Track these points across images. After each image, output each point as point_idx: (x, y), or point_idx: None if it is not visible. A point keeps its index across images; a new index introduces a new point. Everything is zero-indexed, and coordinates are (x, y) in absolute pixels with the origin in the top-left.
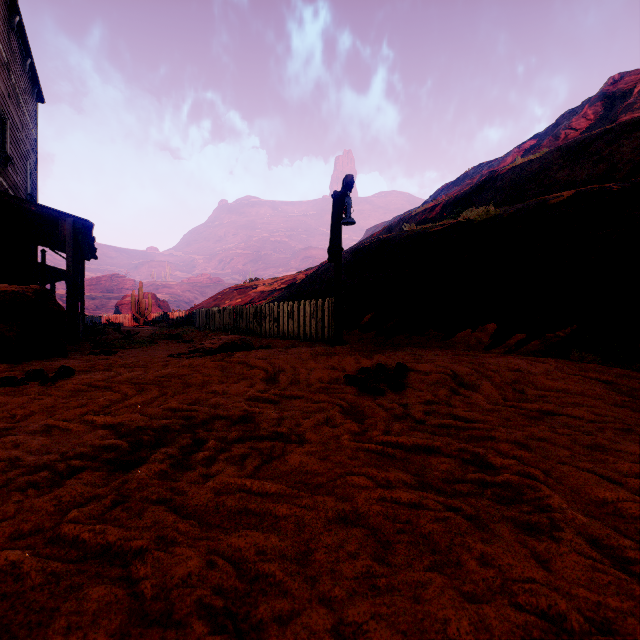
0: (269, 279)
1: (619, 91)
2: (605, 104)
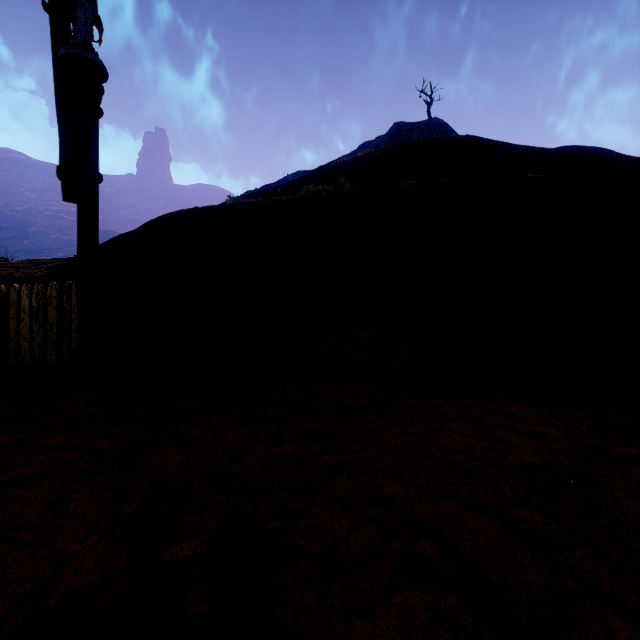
0: (25, 261)
1: (401, 135)
2: (392, 143)
